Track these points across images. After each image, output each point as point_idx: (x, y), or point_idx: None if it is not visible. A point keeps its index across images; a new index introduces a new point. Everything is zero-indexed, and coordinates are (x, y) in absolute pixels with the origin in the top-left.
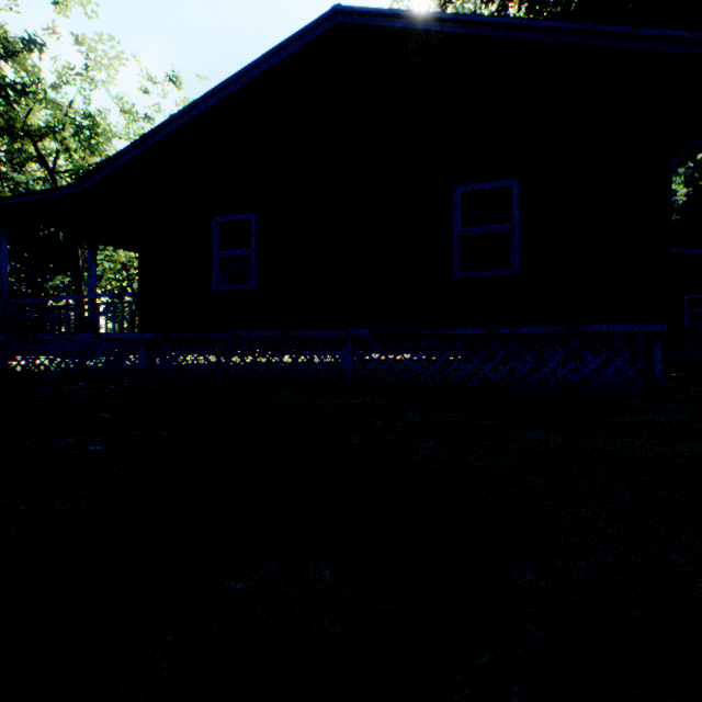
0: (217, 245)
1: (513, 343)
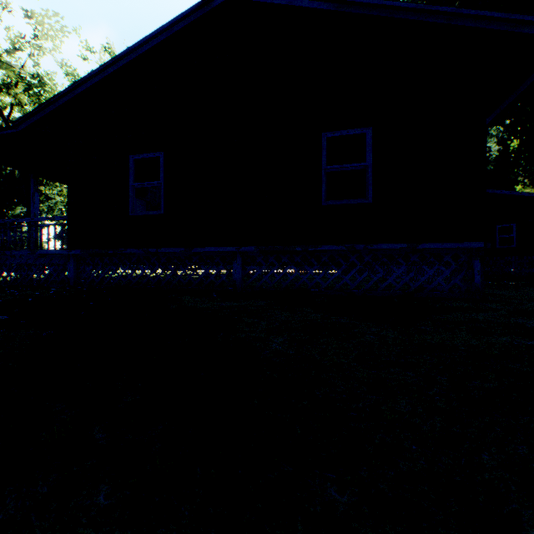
0: (132, 178)
1: (367, 258)
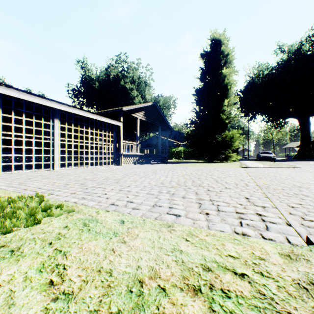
0: None
1: None
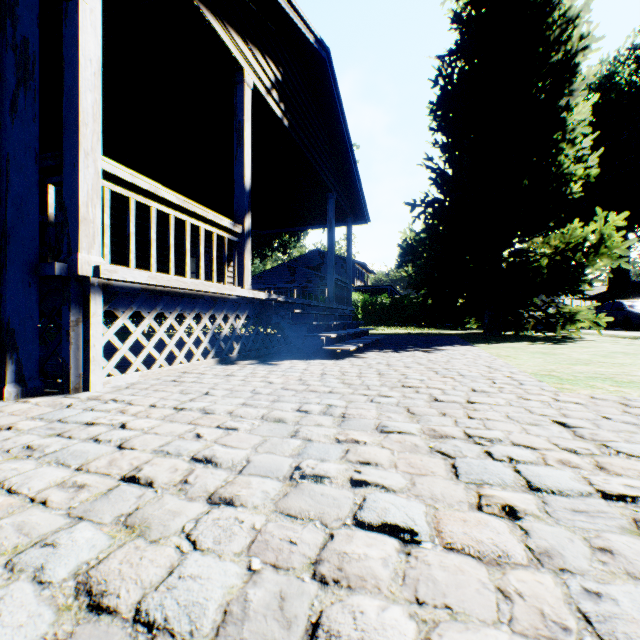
0: None
1: None
